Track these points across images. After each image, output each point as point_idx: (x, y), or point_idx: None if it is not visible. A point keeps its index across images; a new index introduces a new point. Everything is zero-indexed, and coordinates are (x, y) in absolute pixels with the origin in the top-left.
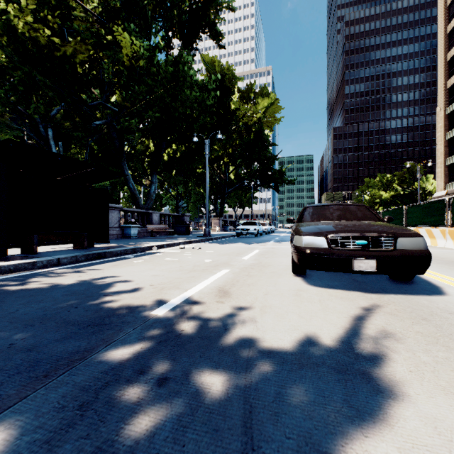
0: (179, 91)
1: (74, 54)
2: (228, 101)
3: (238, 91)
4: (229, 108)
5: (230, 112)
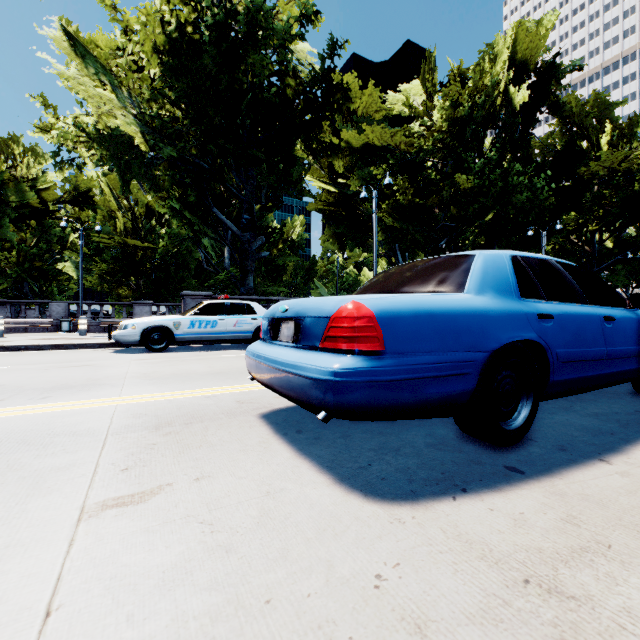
0: (510, 199)
1: (430, 206)
2: (596, 142)
3: (612, 129)
4: (582, 178)
5: (584, 182)
